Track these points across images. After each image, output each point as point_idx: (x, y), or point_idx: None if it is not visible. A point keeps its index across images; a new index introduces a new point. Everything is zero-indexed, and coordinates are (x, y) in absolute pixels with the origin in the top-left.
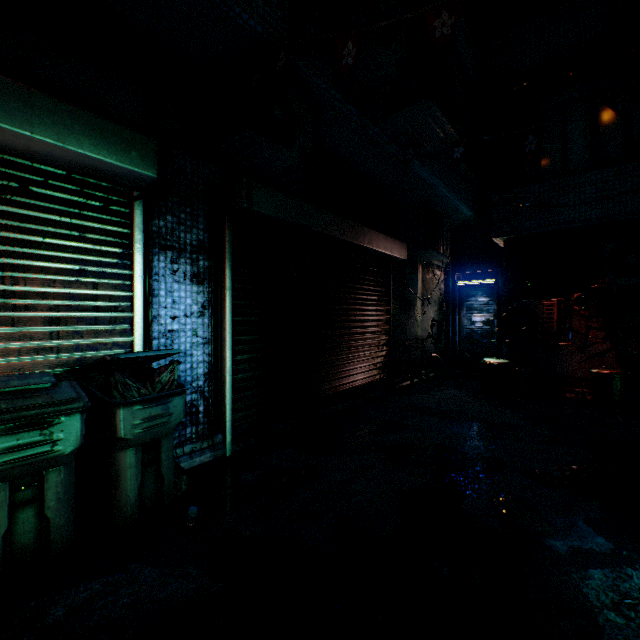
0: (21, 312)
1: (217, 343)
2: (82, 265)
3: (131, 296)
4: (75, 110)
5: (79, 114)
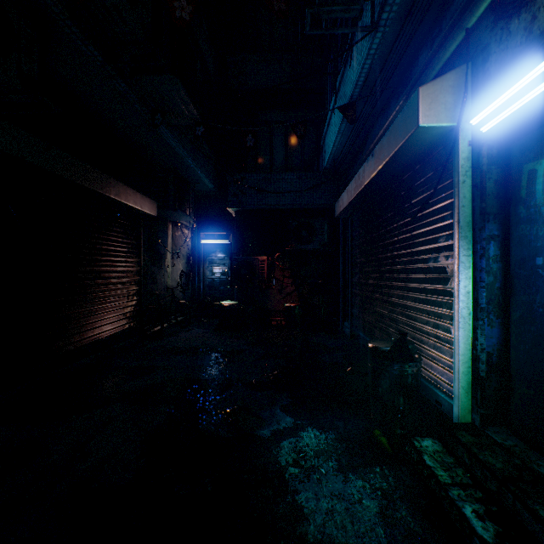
0: None
1: None
2: None
3: None
4: None
5: None
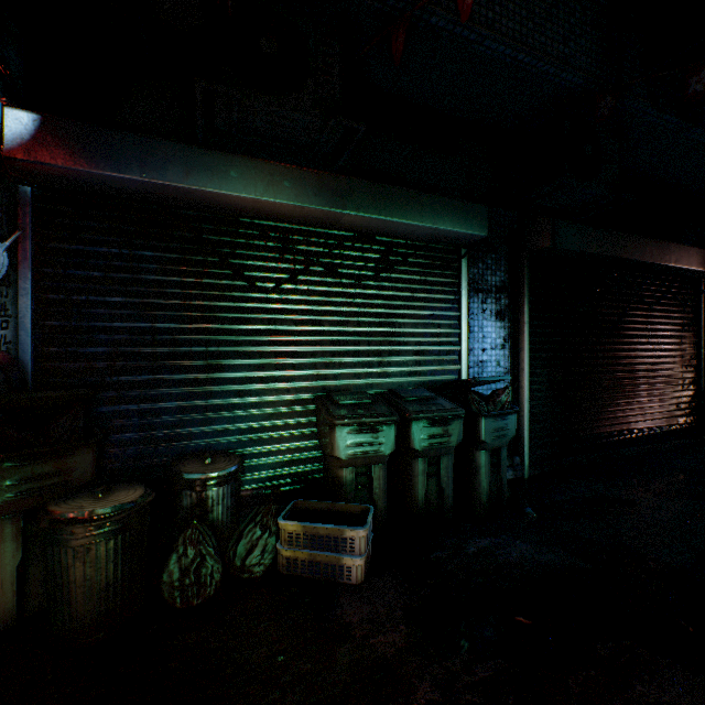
0: (402, 346)
1: (514, 373)
2: (431, 311)
3: (458, 333)
4: (442, 199)
5: (444, 201)
